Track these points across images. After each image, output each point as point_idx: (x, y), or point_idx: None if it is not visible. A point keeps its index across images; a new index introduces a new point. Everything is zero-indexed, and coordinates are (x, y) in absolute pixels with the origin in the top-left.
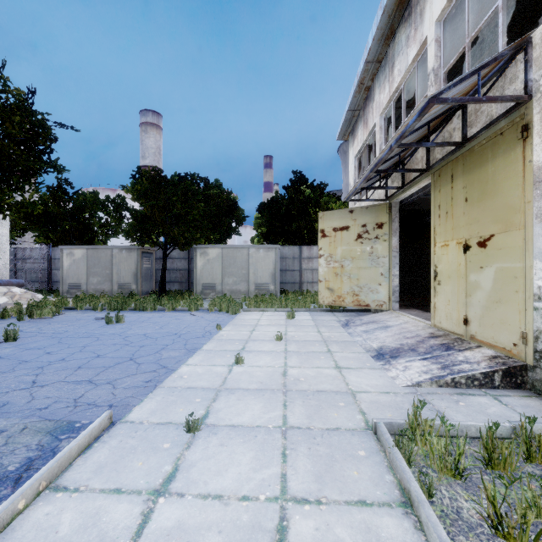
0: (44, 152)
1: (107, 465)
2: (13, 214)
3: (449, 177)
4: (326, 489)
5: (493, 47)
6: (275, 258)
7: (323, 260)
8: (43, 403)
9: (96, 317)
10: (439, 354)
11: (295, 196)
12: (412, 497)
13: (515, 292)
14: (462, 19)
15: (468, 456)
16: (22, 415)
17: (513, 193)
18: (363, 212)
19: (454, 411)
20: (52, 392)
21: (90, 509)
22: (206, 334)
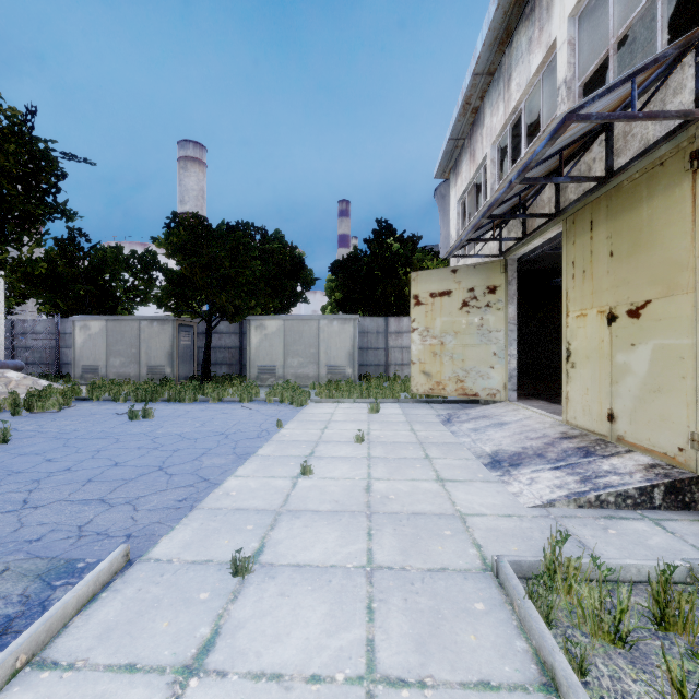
0: (48, 193)
1: (117, 626)
2: (11, 275)
3: (587, 224)
4: (432, 664)
5: (640, 54)
6: (354, 333)
7: (416, 335)
8: (35, 532)
9: (118, 410)
10: (577, 461)
11: (380, 252)
12: (557, 677)
13: (681, 378)
14: (601, 18)
15: (635, 615)
16: (4, 550)
17: (678, 244)
18: (470, 271)
19: (602, 542)
20: (48, 516)
21: (88, 698)
22: (262, 434)
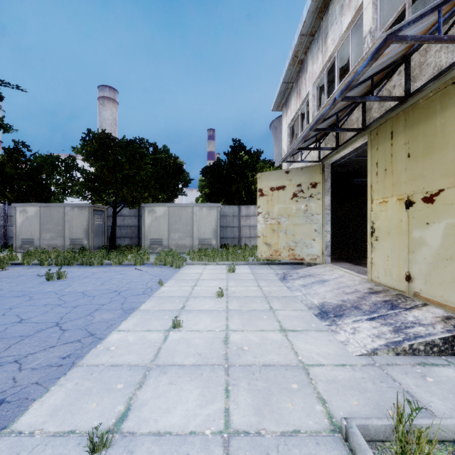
0: None
1: None
2: None
3: (388, 134)
4: None
5: None
6: (217, 216)
7: (261, 217)
8: None
9: (40, 272)
10: (386, 313)
11: (235, 161)
12: None
13: None
14: None
15: None
16: None
17: None
18: (298, 172)
19: (426, 392)
20: None
21: None
22: (146, 291)
